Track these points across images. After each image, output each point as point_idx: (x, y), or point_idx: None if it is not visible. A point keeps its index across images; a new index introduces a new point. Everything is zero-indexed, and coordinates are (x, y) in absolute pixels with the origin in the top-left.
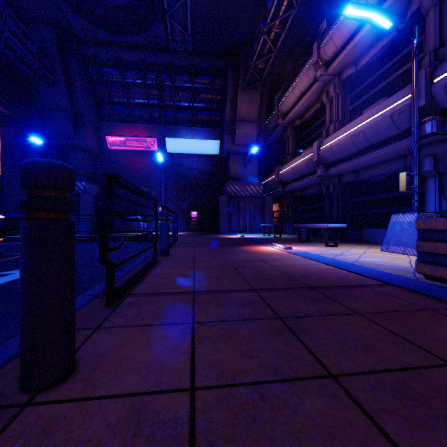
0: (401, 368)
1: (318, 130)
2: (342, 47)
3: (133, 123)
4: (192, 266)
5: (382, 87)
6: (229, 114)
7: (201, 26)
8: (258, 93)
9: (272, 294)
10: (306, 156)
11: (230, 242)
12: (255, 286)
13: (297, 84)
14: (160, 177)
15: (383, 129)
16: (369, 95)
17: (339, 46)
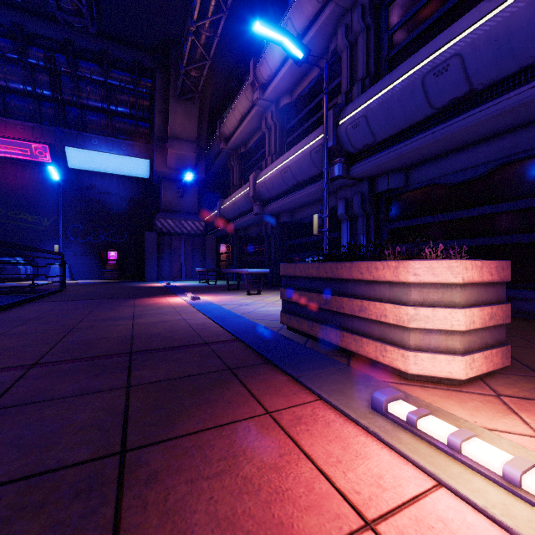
0: (34, 474)
1: (261, 161)
2: (277, 72)
3: (6, 117)
4: (0, 333)
5: (312, 123)
6: (159, 127)
7: (112, 1)
8: (196, 108)
9: (51, 369)
10: (244, 189)
11: (137, 293)
12: (49, 357)
13: (237, 104)
14: (57, 202)
15: (306, 167)
16: (302, 129)
17: (274, 69)
